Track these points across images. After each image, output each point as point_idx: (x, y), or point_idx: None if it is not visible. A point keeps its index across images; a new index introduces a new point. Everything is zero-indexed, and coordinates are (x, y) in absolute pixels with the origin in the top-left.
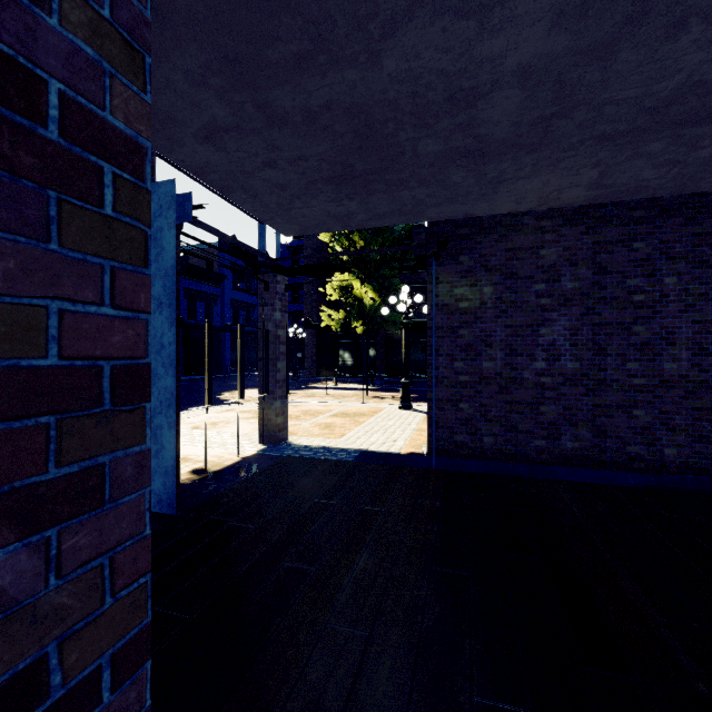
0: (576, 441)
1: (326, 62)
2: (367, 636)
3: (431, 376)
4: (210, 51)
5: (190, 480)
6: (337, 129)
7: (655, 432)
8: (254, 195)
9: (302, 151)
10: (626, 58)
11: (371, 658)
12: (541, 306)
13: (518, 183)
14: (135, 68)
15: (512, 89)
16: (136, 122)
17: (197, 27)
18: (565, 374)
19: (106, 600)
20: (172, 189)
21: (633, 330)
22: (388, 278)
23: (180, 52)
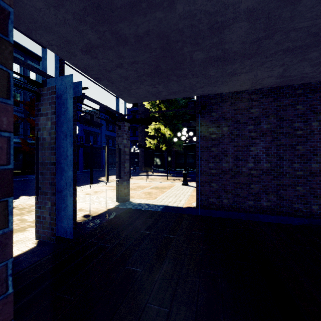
0: (268, 201)
1: (146, 7)
2: (168, 312)
3: (197, 170)
4: (85, 1)
5: (82, 220)
6: (152, 46)
7: (307, 197)
8: (112, 82)
9: (135, 59)
10: (305, 3)
11: None
12: (251, 136)
13: (242, 75)
14: None
15: (243, 22)
16: None
17: None
18: (263, 169)
19: None
20: (72, 79)
21: (296, 148)
22: (177, 125)
23: (69, 2)
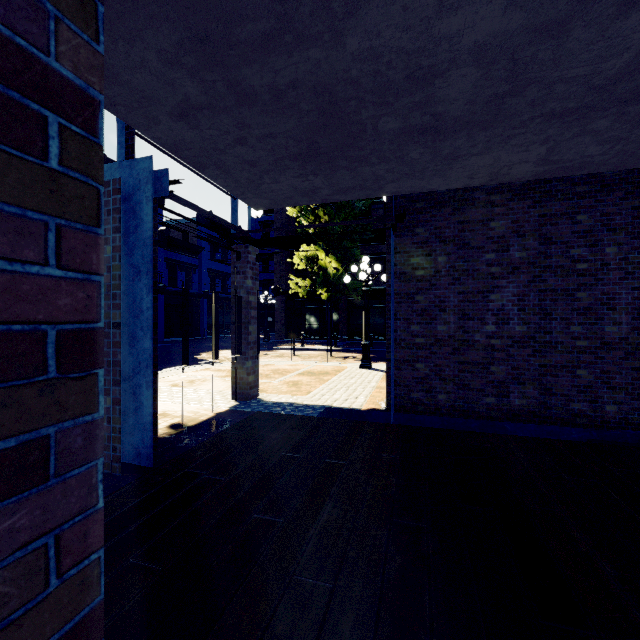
0: (524, 398)
1: (292, 41)
2: (331, 588)
3: (389, 338)
4: (182, 30)
5: (168, 434)
6: (303, 107)
7: (597, 390)
8: (226, 171)
9: (270, 129)
10: (578, 36)
11: (334, 610)
12: (491, 274)
13: (472, 159)
14: (85, 15)
15: (468, 67)
16: (87, 73)
17: (168, 6)
18: (513, 336)
19: (50, 582)
20: (150, 165)
21: (576, 296)
22: (350, 250)
23: (153, 31)
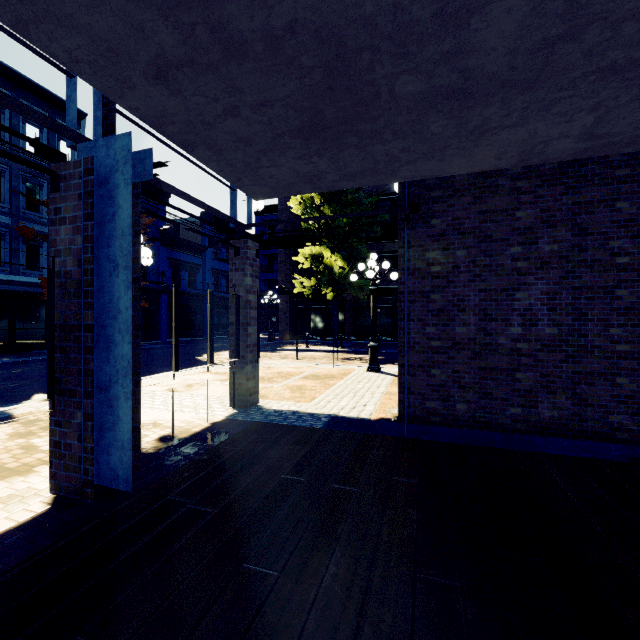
0: (555, 409)
1: None
2: None
3: (402, 341)
4: None
5: (156, 448)
6: (304, 62)
7: None
8: (218, 151)
9: (265, 94)
10: None
11: None
12: (517, 269)
13: (503, 133)
14: None
15: None
16: None
17: None
18: (543, 340)
19: None
20: (129, 143)
21: (616, 294)
22: (356, 248)
23: None
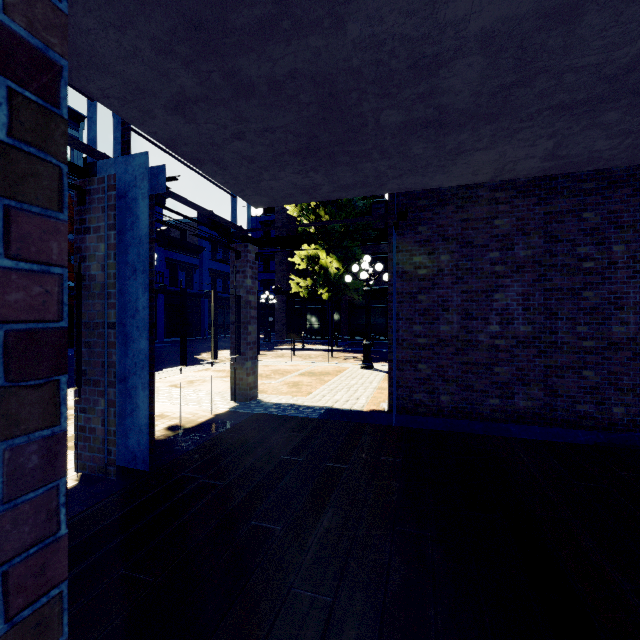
0: (529, 399)
1: (290, 28)
2: (331, 602)
3: (391, 339)
4: (175, 16)
5: (165, 436)
6: (302, 100)
7: (604, 391)
8: (224, 167)
9: (268, 123)
10: (591, 21)
11: (334, 627)
12: (495, 273)
13: (476, 154)
14: None
15: (474, 56)
16: (45, 32)
17: None
18: (518, 337)
19: None
20: (146, 161)
21: (583, 296)
22: (351, 249)
23: (145, 18)
